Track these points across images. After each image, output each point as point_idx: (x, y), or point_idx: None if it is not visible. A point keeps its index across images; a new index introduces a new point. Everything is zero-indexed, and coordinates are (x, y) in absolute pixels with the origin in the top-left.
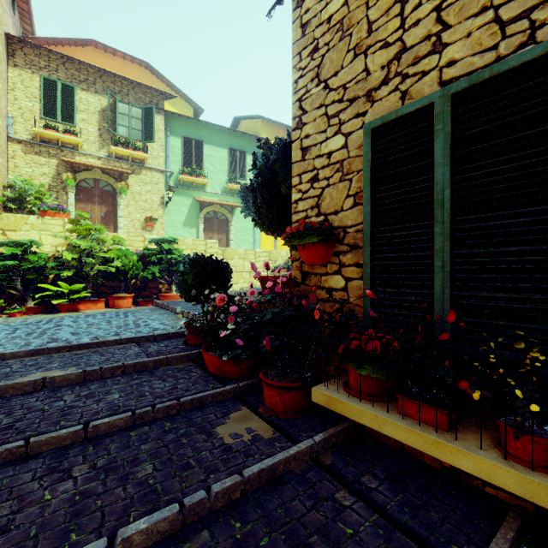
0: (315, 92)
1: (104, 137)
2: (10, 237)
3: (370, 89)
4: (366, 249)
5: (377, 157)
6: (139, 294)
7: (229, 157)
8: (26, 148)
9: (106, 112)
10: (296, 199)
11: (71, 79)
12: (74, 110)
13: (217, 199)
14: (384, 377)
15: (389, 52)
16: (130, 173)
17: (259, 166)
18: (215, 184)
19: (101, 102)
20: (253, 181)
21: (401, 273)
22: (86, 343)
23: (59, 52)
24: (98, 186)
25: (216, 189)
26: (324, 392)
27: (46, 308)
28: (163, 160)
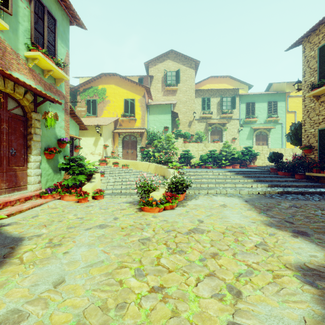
0: (307, 120)
1: (218, 111)
2: (207, 149)
3: (319, 122)
4: (318, 150)
5: (320, 135)
6: (240, 165)
7: (267, 106)
8: (198, 121)
9: (219, 103)
10: (303, 140)
11: (209, 95)
12: (210, 105)
13: (261, 126)
14: (318, 169)
15: (323, 117)
16: (228, 123)
17: (292, 130)
18: (260, 119)
19: (217, 100)
20: (290, 134)
21: (324, 154)
22: (248, 171)
23: (207, 89)
24: (216, 129)
25: (261, 122)
26: (308, 173)
27: (219, 167)
28: (238, 115)
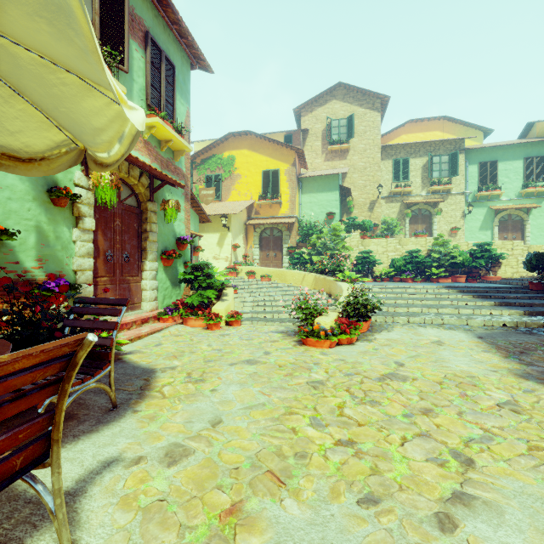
0: None
1: (424, 182)
2: (404, 248)
3: None
4: None
5: None
6: (468, 276)
7: (524, 166)
8: (386, 201)
9: (425, 166)
10: None
11: (406, 154)
12: (408, 172)
13: (511, 204)
14: None
15: None
16: (442, 201)
17: None
18: (509, 192)
19: (422, 161)
20: None
21: None
22: (483, 286)
23: (403, 143)
24: (420, 213)
25: (510, 196)
26: None
27: (425, 280)
28: (463, 185)
